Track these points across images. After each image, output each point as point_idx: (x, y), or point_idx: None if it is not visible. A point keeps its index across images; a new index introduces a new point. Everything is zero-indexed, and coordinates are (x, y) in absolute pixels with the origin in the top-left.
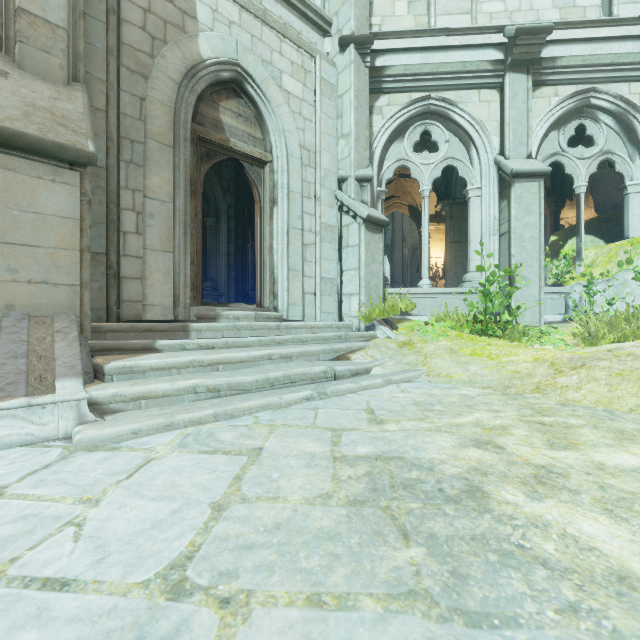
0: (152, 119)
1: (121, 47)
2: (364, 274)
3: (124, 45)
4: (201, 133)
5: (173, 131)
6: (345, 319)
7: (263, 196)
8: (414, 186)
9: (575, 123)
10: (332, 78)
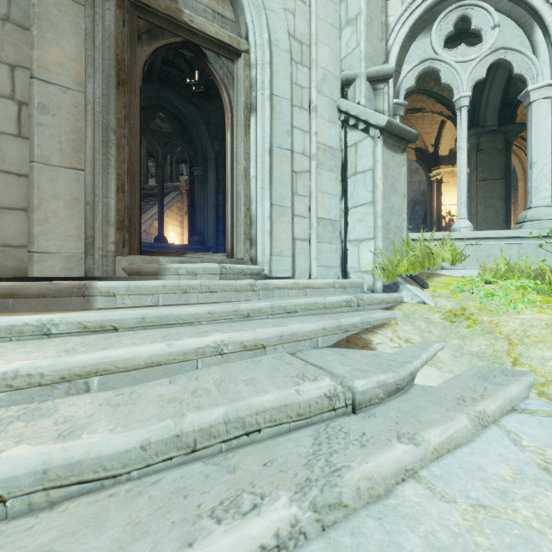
0: None
1: None
2: (381, 209)
3: None
4: None
5: None
6: (351, 275)
7: (235, 101)
8: (424, 123)
9: None
10: None
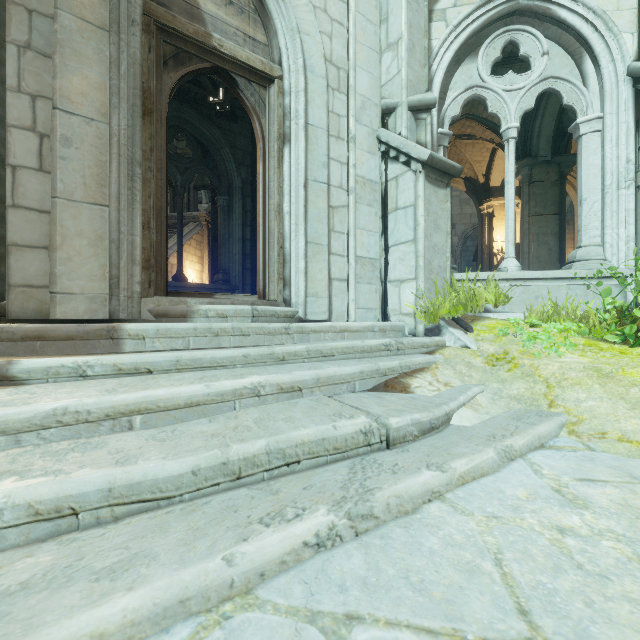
0: None
1: None
2: (423, 248)
3: None
4: (162, 17)
5: (108, 3)
6: (392, 318)
7: (268, 131)
8: (474, 151)
9: None
10: None
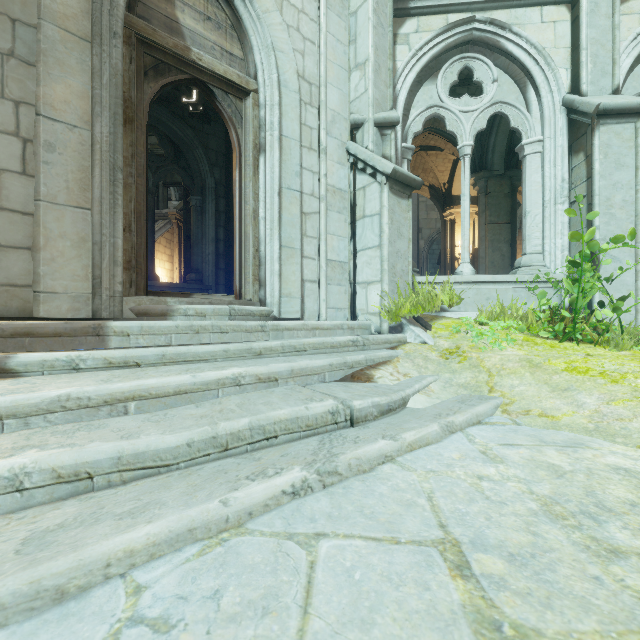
0: None
1: None
2: (387, 253)
3: None
4: (143, 30)
5: (91, 16)
6: (360, 317)
7: (244, 140)
8: (437, 161)
9: None
10: None
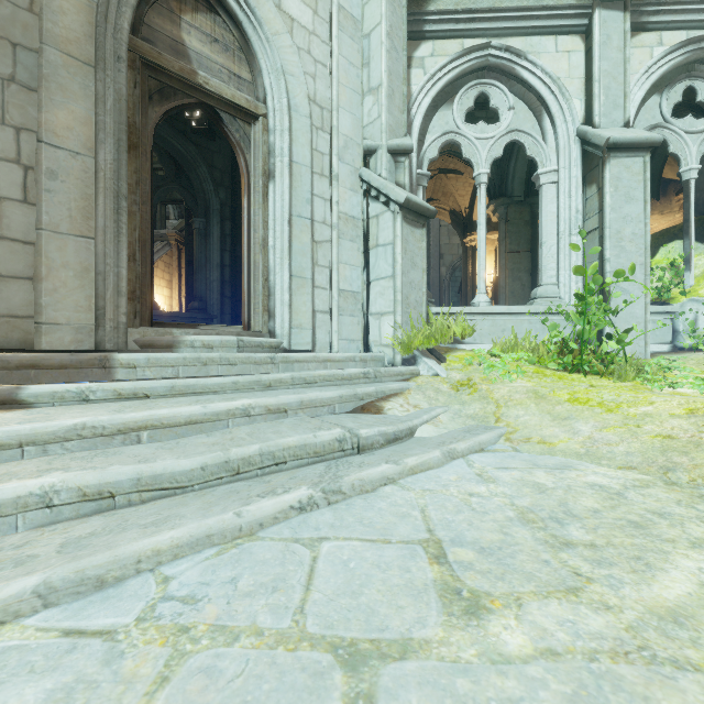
0: (54, 13)
1: None
2: (401, 284)
3: None
4: (148, 54)
5: (94, 40)
6: (373, 349)
7: (253, 166)
8: (457, 185)
9: (682, 85)
10: (355, 10)
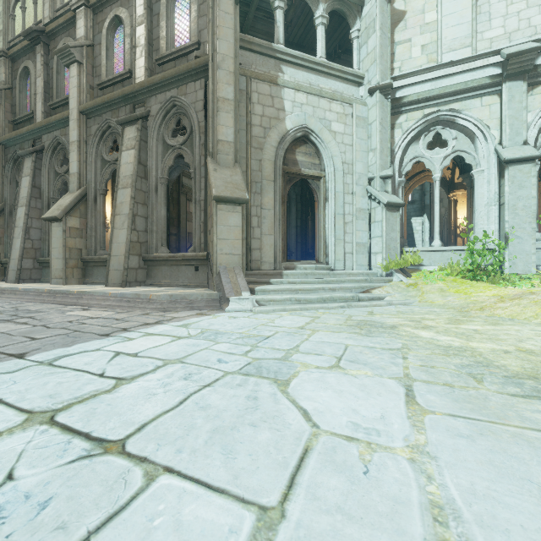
0: (264, 169)
1: (251, 138)
2: (385, 240)
3: (253, 137)
4: (287, 170)
5: (274, 173)
6: (373, 269)
7: (320, 197)
8: None
9: None
10: (364, 114)
